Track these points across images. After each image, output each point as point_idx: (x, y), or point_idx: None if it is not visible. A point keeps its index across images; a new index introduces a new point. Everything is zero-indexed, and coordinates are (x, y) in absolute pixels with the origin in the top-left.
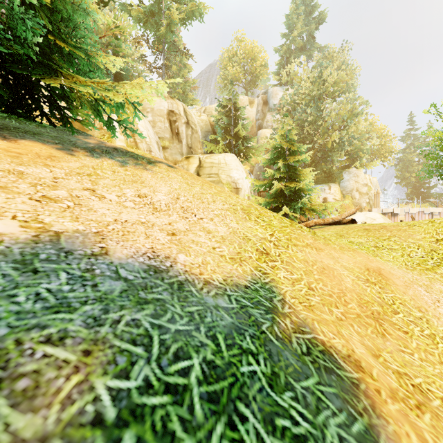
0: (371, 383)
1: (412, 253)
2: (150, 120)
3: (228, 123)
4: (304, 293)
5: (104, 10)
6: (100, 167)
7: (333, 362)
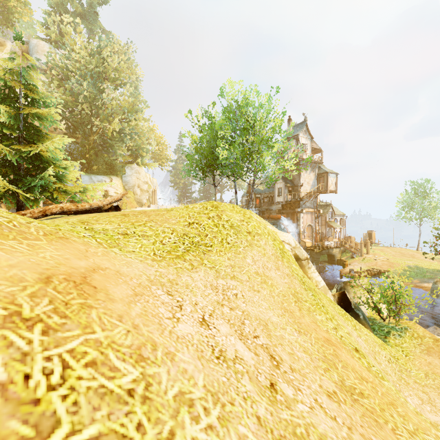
0: None
1: (166, 239)
2: None
3: None
4: None
5: None
6: None
7: None
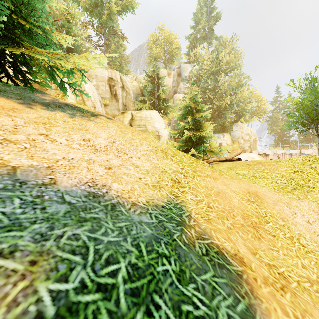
0: (250, 273)
1: (278, 181)
2: (95, 84)
3: (153, 88)
4: (205, 210)
5: (59, 1)
6: (53, 118)
7: (224, 259)
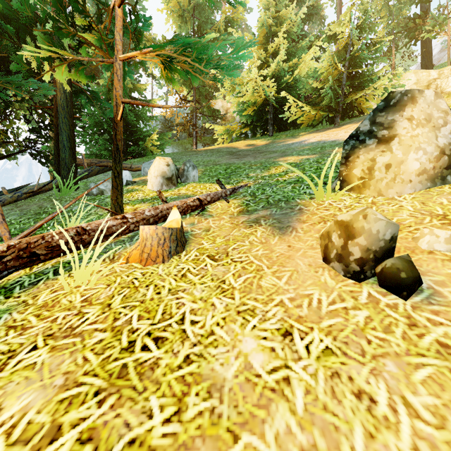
0: None
1: None
2: None
3: None
4: None
5: None
6: None
7: None
